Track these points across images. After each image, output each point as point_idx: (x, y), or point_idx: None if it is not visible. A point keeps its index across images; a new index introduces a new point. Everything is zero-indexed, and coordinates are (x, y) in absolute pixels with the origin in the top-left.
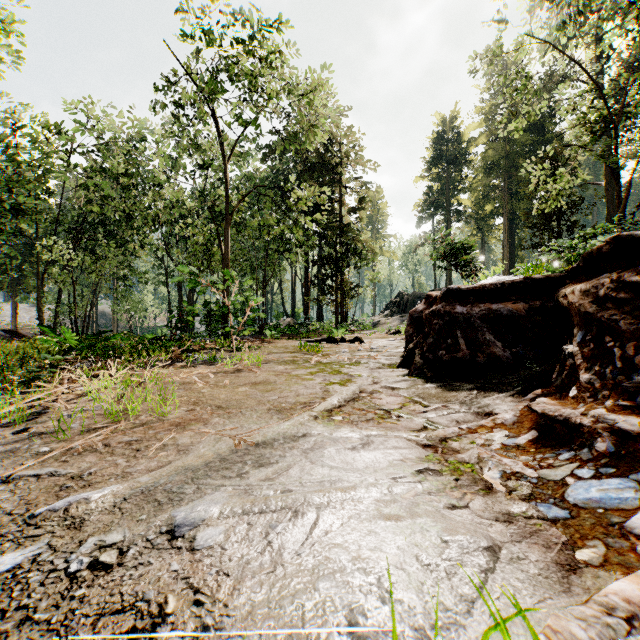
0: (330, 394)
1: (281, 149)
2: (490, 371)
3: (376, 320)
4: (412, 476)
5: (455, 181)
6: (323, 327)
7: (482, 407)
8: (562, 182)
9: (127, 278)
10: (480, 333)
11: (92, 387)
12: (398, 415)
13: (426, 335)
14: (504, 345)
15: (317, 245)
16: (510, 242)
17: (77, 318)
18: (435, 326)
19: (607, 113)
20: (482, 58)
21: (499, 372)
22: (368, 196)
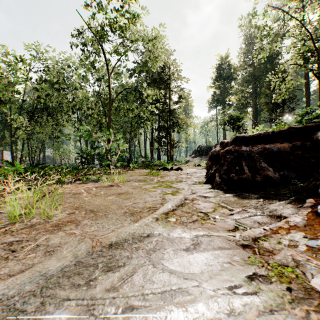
0: (166, 201)
1: (138, 69)
2: (266, 186)
3: (187, 159)
4: (246, 285)
5: (227, 89)
6: (160, 163)
7: (272, 211)
8: (289, 84)
9: (59, 137)
10: (258, 163)
11: (18, 196)
12: (214, 217)
13: (222, 164)
14: (274, 170)
15: (157, 120)
16: (255, 120)
17: (32, 158)
18: (228, 159)
19: (314, 46)
20: (246, 18)
21: (273, 187)
22: (184, 95)
